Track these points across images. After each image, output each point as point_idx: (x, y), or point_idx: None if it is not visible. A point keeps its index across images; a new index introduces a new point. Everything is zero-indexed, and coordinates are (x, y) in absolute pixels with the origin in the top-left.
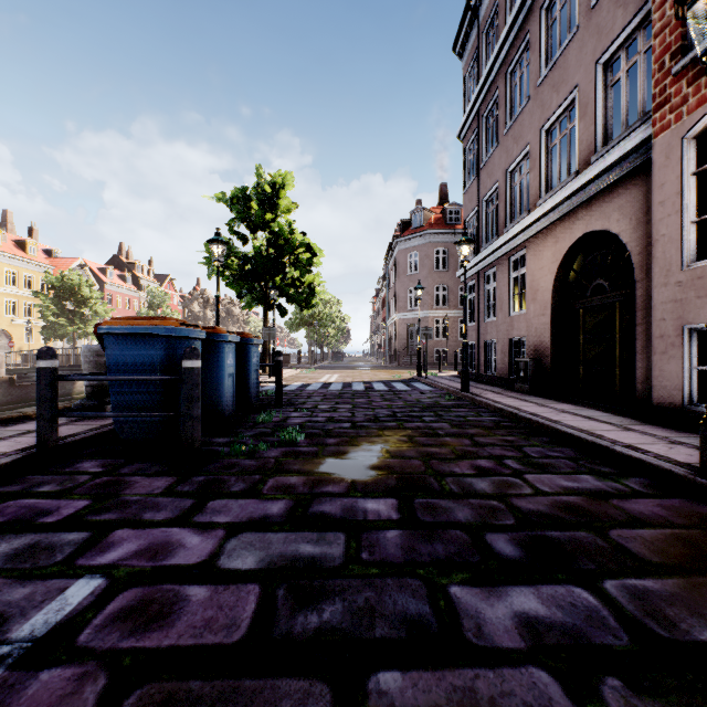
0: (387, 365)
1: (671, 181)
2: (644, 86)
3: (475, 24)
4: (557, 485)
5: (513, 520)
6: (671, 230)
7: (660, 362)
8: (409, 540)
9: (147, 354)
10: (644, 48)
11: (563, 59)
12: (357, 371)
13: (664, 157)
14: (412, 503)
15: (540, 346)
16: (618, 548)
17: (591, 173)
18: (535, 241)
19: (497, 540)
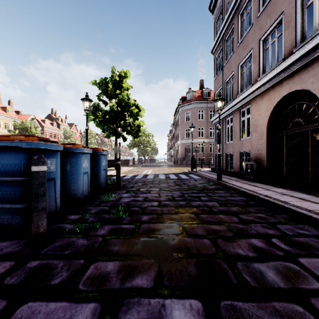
0: (175, 165)
1: None
2: None
3: None
4: None
5: None
6: None
7: None
8: None
9: (13, 160)
10: None
11: None
12: (161, 168)
13: None
14: (218, 308)
15: (259, 155)
16: None
17: (295, 57)
18: (256, 100)
19: None
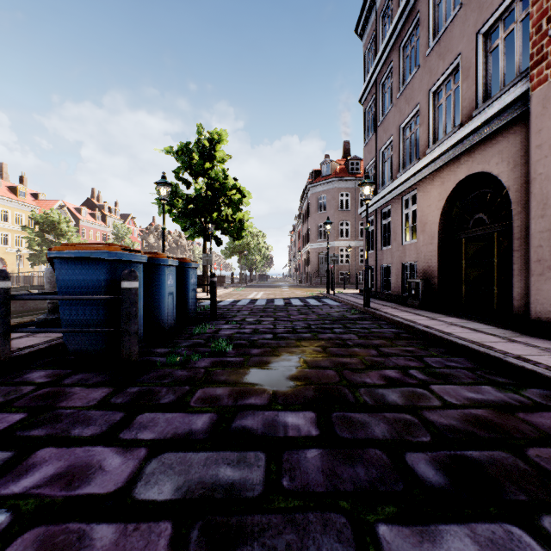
0: (302, 284)
1: (547, 127)
2: (520, 50)
3: (373, 10)
4: (462, 397)
5: (429, 437)
6: (547, 169)
7: (537, 283)
8: (329, 462)
9: (92, 275)
10: (520, 17)
11: (449, 32)
12: (278, 289)
13: (541, 107)
14: (330, 416)
15: (428, 269)
16: (541, 472)
17: (474, 125)
18: (424, 183)
19: (418, 462)
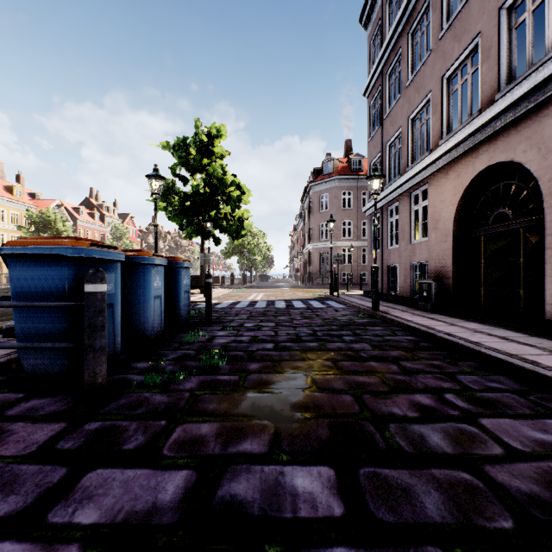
0: (303, 285)
1: None
2: None
3: None
4: (528, 438)
5: (510, 520)
6: None
7: None
8: None
9: (52, 276)
10: None
11: (465, 10)
12: (279, 290)
13: None
14: (356, 476)
15: (442, 269)
16: None
17: (497, 109)
18: (436, 177)
19: None
